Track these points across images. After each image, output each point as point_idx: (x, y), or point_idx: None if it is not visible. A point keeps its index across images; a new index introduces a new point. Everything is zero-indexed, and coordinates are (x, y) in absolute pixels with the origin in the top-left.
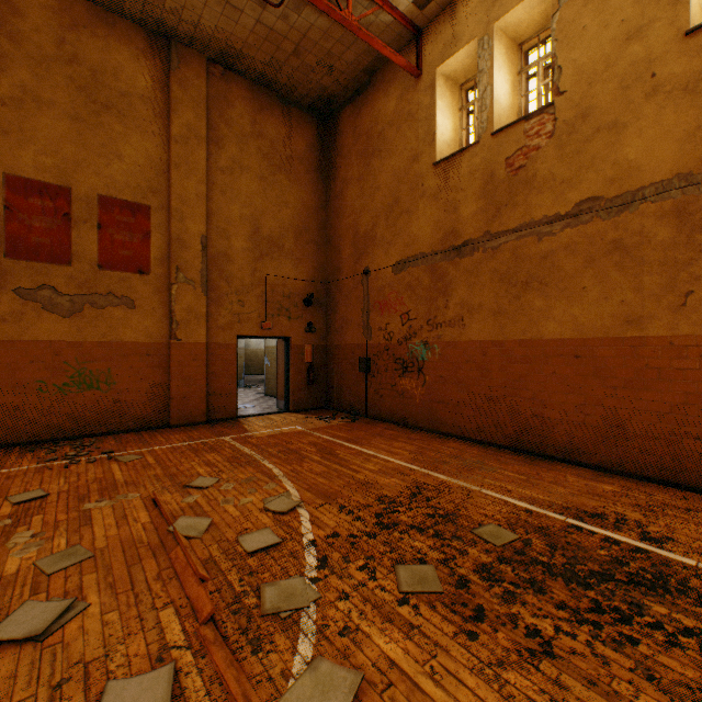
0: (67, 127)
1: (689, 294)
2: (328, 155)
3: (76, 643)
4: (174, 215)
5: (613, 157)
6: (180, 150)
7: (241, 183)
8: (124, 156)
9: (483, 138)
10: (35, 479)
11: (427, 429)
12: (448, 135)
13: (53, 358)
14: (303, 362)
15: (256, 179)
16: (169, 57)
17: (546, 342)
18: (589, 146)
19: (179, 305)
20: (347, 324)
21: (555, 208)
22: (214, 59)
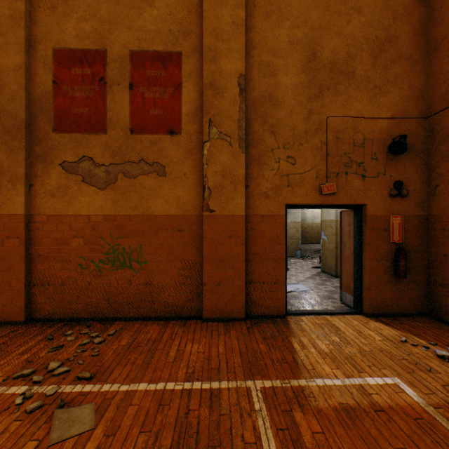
0: None
1: None
2: None
3: None
4: (206, 55)
5: None
6: None
7: None
8: (154, 1)
9: None
10: None
11: None
12: None
13: (91, 232)
14: (384, 242)
15: None
16: None
17: None
18: None
19: (211, 167)
20: None
21: None
22: None
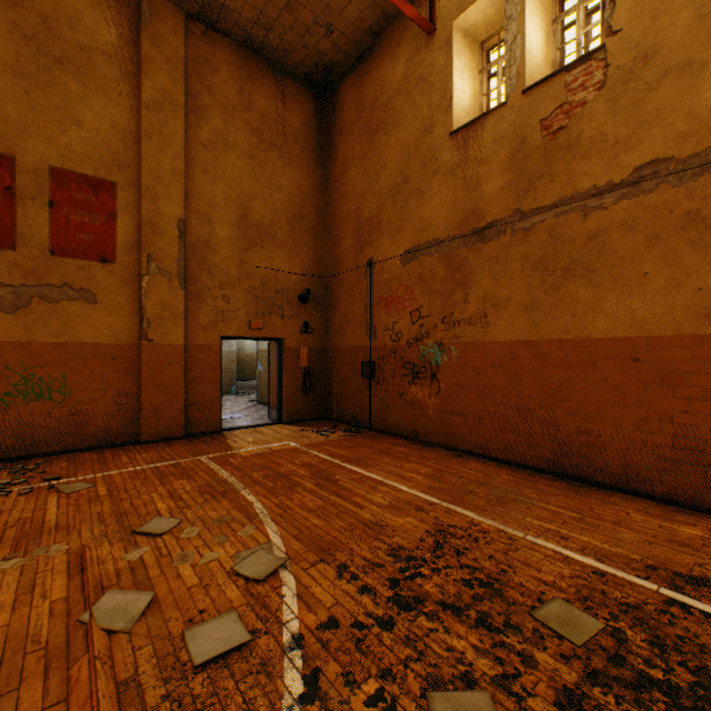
0: (10, 83)
1: None
2: (327, 133)
3: None
4: (145, 194)
5: (687, 106)
6: (152, 118)
7: (226, 161)
8: (83, 121)
9: (511, 98)
10: None
11: (442, 445)
12: (466, 101)
13: None
14: (298, 367)
15: (243, 157)
16: (139, 9)
17: (595, 342)
18: (653, 95)
19: (151, 300)
20: (348, 323)
21: (606, 176)
22: (193, 15)
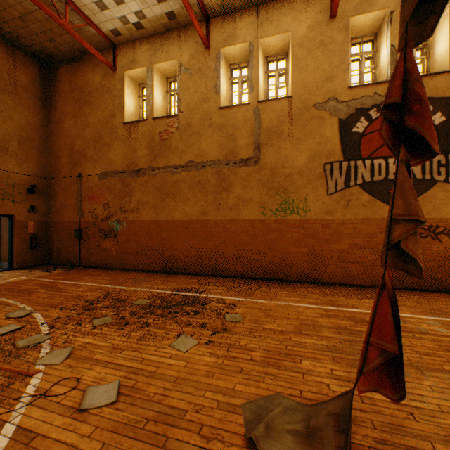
0: None
1: (220, 204)
2: (49, 91)
3: None
4: None
5: (199, 146)
6: None
7: None
8: None
9: (149, 119)
10: None
11: (120, 268)
12: (132, 109)
13: None
14: (27, 233)
15: None
16: None
17: (176, 221)
18: (191, 139)
19: None
20: (65, 207)
21: (179, 162)
22: None
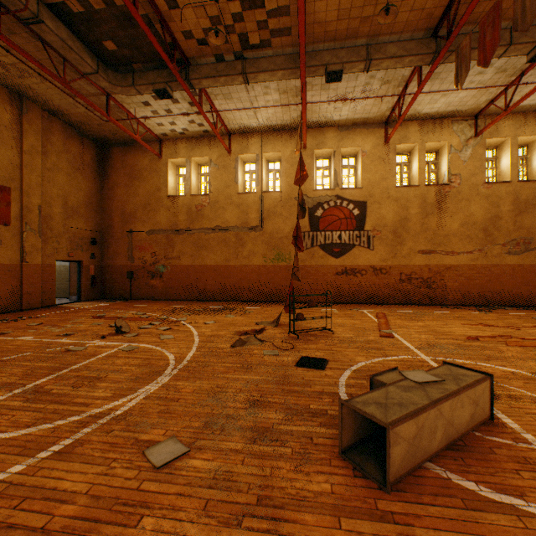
0: None
1: (238, 255)
2: (103, 164)
3: (132, 324)
4: (25, 194)
5: (224, 216)
6: (28, 158)
7: (59, 177)
8: None
9: (188, 195)
10: (16, 323)
11: (165, 299)
12: (173, 185)
13: None
14: (90, 274)
15: (66, 175)
16: (21, 105)
17: (208, 266)
18: (218, 211)
19: (28, 243)
20: (118, 255)
21: (210, 226)
22: (46, 110)
